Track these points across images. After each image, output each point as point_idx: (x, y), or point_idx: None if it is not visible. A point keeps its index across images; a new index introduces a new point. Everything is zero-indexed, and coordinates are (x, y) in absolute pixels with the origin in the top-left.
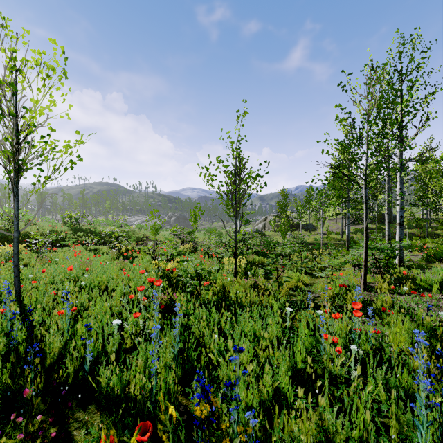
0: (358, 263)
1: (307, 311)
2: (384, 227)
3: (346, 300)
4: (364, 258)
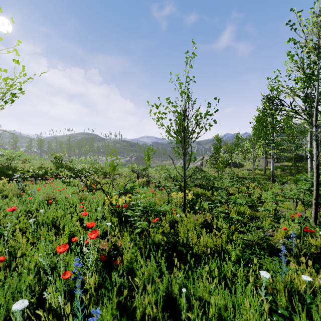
0: (301, 199)
1: (268, 258)
2: (299, 164)
3: (306, 243)
4: (314, 196)
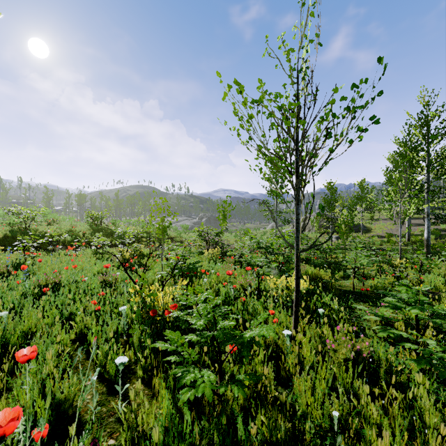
0: None
1: None
2: None
3: None
4: None
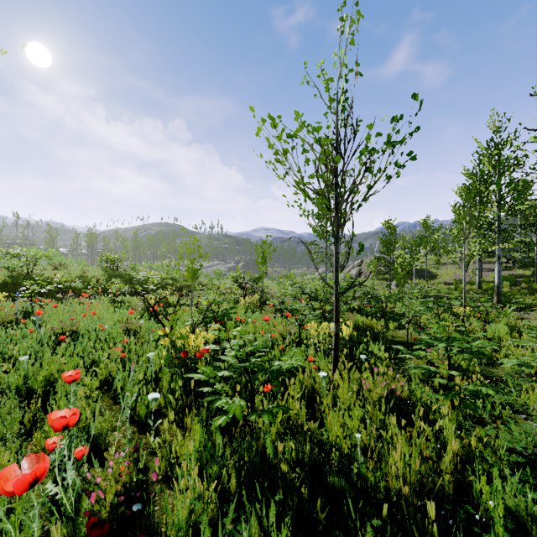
0: None
1: None
2: None
3: None
4: None
